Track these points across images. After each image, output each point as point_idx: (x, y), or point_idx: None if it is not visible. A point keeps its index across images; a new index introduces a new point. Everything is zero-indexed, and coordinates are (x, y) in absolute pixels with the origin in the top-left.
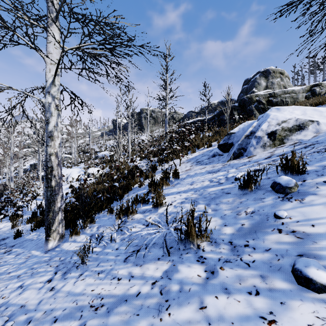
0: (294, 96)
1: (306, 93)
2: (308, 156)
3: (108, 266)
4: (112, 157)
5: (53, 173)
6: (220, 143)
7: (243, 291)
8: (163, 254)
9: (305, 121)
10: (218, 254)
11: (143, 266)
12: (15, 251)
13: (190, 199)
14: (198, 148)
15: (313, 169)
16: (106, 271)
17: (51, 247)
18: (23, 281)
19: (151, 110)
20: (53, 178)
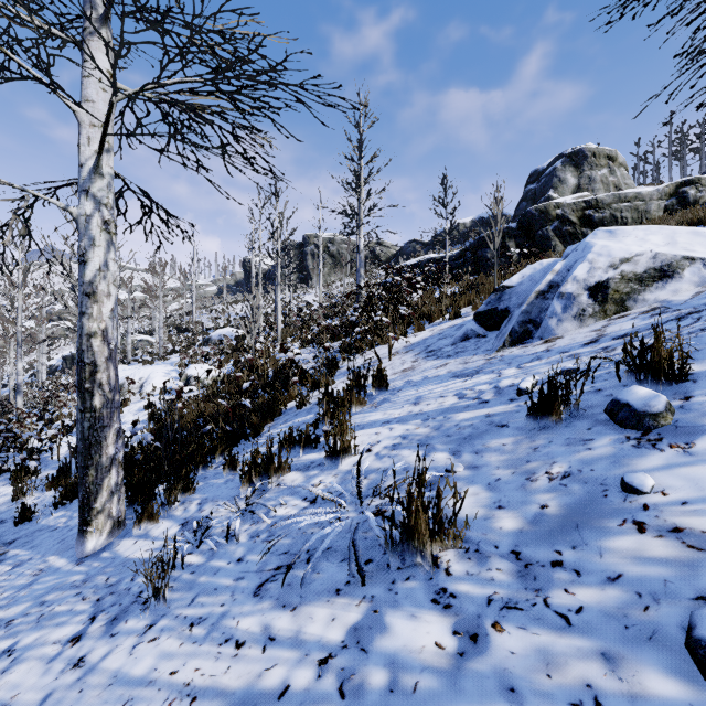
0: (641, 207)
1: (666, 201)
2: (690, 338)
3: (216, 606)
4: (241, 341)
5: (96, 379)
6: (479, 309)
7: (560, 699)
8: (350, 579)
9: (676, 260)
10: (485, 585)
11: (299, 611)
12: (12, 557)
13: (414, 438)
14: (430, 322)
15: (705, 371)
16: (209, 619)
17: (91, 550)
18: (17, 638)
19: (327, 238)
20: (96, 389)
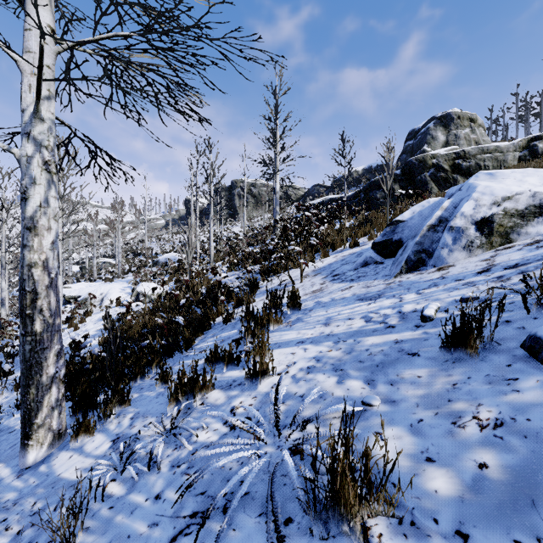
0: (500, 157)
1: (520, 153)
2: None
3: None
4: (182, 263)
5: (37, 306)
6: (376, 240)
7: None
8: None
9: None
10: None
11: None
12: None
13: (327, 362)
14: (333, 250)
15: None
16: None
17: (32, 461)
18: None
19: (250, 182)
20: (37, 314)
